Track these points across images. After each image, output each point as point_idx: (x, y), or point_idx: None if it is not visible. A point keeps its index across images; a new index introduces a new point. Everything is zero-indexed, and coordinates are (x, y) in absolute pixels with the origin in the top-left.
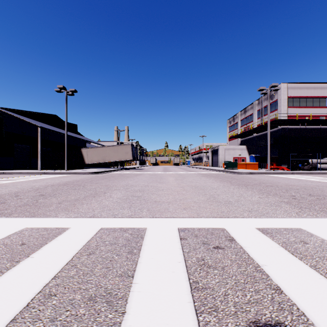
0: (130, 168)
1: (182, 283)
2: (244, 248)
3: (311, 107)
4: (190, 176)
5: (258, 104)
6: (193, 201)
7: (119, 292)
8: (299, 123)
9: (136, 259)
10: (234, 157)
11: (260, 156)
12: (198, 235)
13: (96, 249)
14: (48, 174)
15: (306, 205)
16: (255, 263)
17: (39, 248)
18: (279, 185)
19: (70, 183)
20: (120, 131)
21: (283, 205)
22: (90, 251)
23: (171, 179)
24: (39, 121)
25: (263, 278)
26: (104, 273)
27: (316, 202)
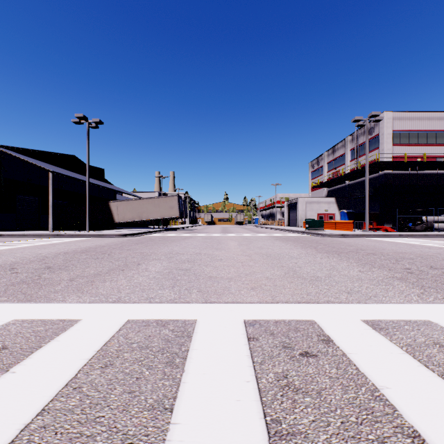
0: (176, 228)
1: (253, 424)
2: (348, 355)
3: (425, 145)
4: (259, 239)
5: (351, 141)
6: (265, 277)
7: (147, 441)
8: (408, 167)
9: (179, 376)
10: (319, 213)
11: (355, 211)
12: (275, 332)
13: (117, 357)
14: (63, 237)
15: (429, 283)
16: (370, 384)
17: (27, 356)
18: (385, 252)
19: (91, 249)
20: (163, 177)
21: (396, 283)
22: (106, 360)
23: (233, 244)
24: (51, 164)
25: (387, 412)
26: (126, 402)
27: (443, 278)
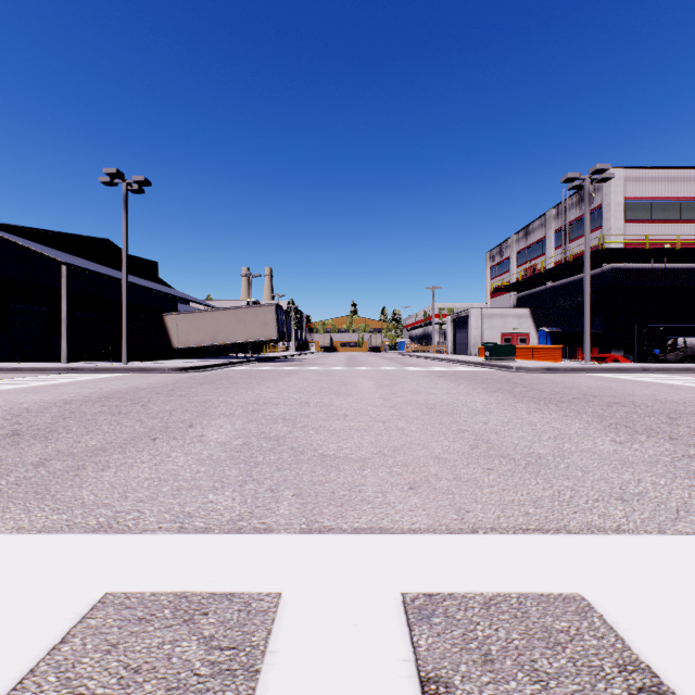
0: (273, 358)
1: None
2: None
3: (678, 222)
4: (409, 376)
5: (556, 217)
6: (433, 456)
7: None
8: (650, 258)
9: None
10: (504, 333)
11: (562, 330)
12: (494, 650)
13: None
14: (81, 373)
15: None
16: None
17: None
18: (638, 401)
19: (116, 395)
20: (253, 276)
21: None
22: None
23: (366, 385)
24: (70, 254)
25: None
26: None
27: None
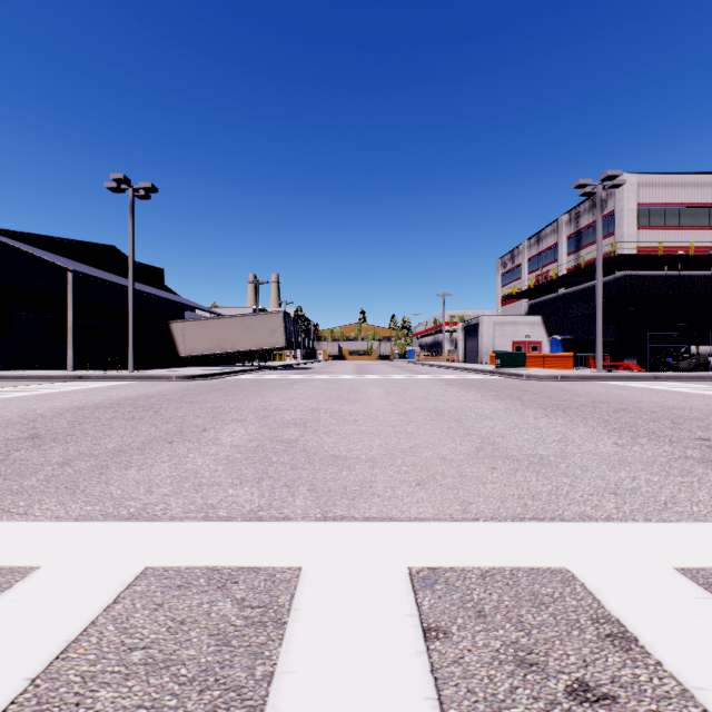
0: (280, 366)
1: None
2: (699, 695)
3: (692, 228)
4: (419, 384)
5: (568, 222)
6: (440, 457)
7: None
8: (663, 265)
9: None
10: (515, 341)
11: (574, 338)
12: (487, 608)
13: (75, 707)
14: (88, 381)
15: None
16: None
17: None
18: (645, 407)
19: (127, 402)
20: (260, 283)
21: (700, 471)
22: None
23: (375, 392)
24: (75, 260)
25: None
26: None
27: None
